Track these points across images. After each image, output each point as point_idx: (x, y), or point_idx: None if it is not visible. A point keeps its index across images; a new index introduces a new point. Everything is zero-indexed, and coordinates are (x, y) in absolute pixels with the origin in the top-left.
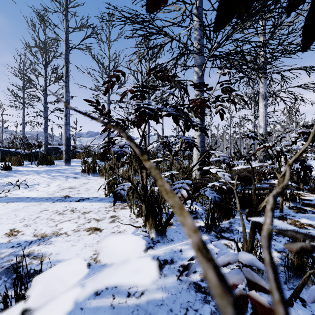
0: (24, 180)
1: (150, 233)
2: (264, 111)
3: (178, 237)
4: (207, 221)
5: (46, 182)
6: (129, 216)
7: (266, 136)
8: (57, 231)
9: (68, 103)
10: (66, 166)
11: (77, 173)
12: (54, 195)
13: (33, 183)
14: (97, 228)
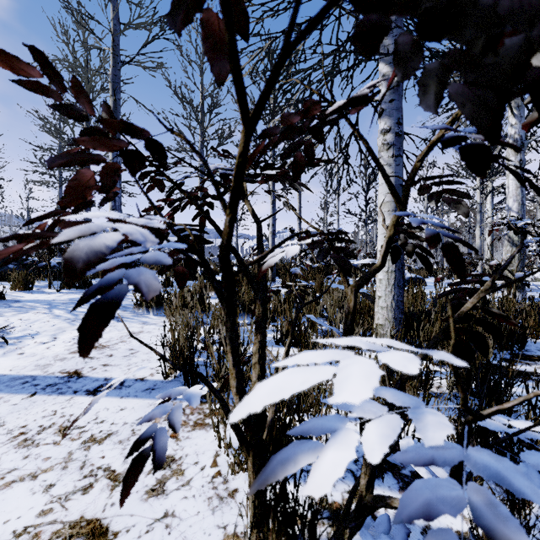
0: (4, 326)
1: None
2: None
3: None
4: None
5: (52, 331)
6: (212, 464)
7: None
8: None
9: None
10: None
11: (127, 306)
12: (48, 368)
13: (25, 333)
14: (98, 527)
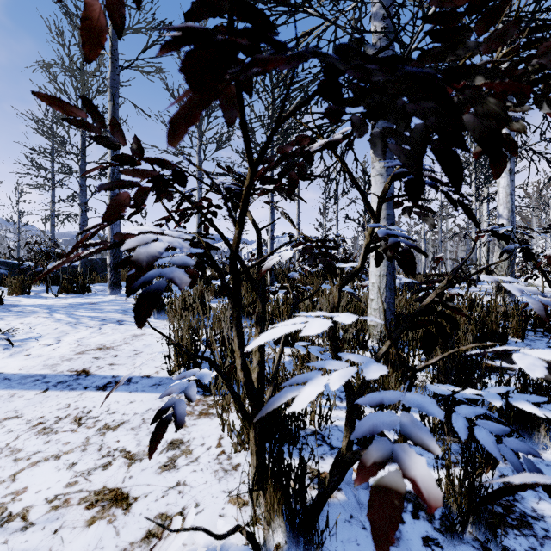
0: (8, 329)
1: (270, 537)
2: (508, 185)
3: (360, 549)
4: (456, 500)
5: (55, 334)
6: (217, 445)
7: (544, 232)
8: (5, 504)
9: (117, 174)
10: (112, 296)
11: (128, 310)
12: (57, 368)
13: (29, 336)
14: (119, 494)
